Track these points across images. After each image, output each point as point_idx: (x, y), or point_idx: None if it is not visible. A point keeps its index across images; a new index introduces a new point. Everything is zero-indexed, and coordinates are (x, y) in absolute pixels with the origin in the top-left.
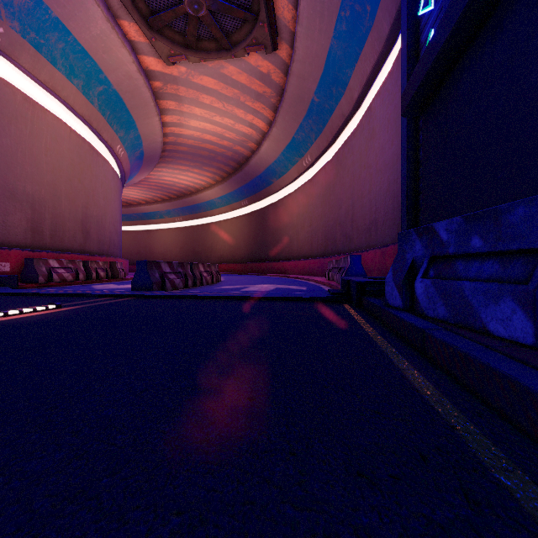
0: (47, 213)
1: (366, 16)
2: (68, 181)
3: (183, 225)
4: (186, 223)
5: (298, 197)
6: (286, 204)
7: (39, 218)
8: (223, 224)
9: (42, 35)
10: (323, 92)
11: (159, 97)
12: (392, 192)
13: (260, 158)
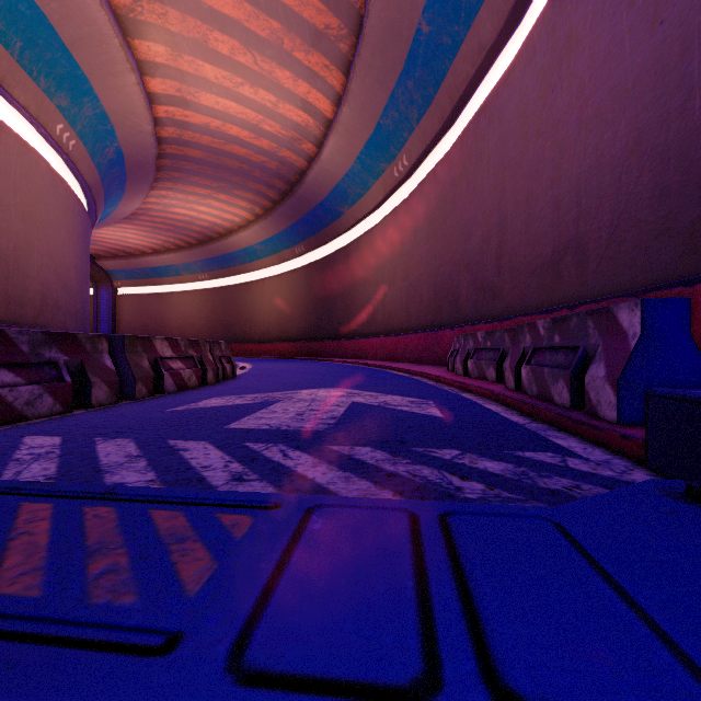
0: None
1: None
2: None
3: (210, 286)
4: (214, 282)
5: (383, 232)
6: (364, 247)
7: None
8: (268, 282)
9: None
10: (440, 4)
11: (130, 32)
12: (653, 152)
13: (321, 170)
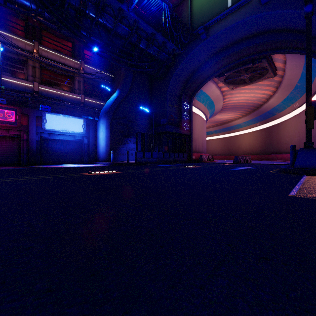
0: (197, 142)
1: (315, 67)
2: (200, 132)
3: (222, 137)
4: (224, 135)
5: (291, 121)
6: (284, 125)
7: (196, 144)
8: (245, 135)
9: (199, 97)
10: (301, 82)
11: (224, 96)
12: None
13: (268, 105)
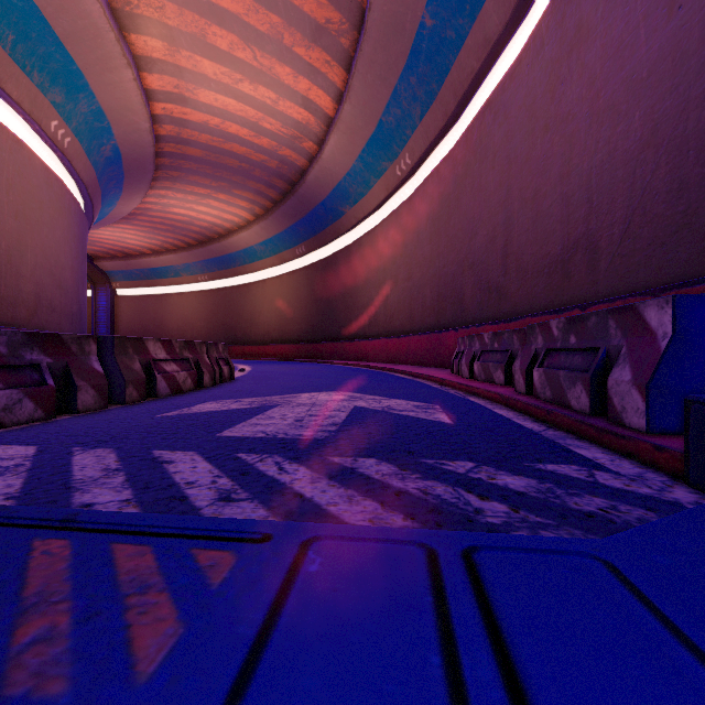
0: None
1: None
2: None
3: (210, 287)
4: (214, 283)
5: (385, 232)
6: (365, 247)
7: None
8: (268, 284)
9: None
10: None
11: (127, 26)
12: (670, 144)
13: (323, 169)
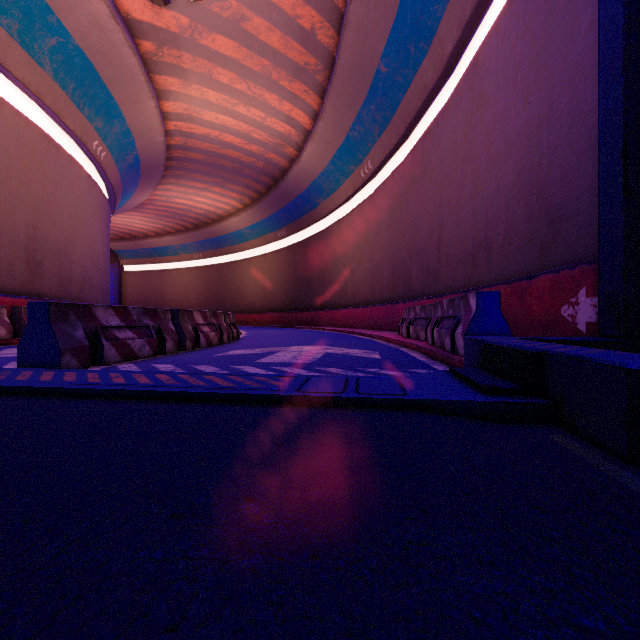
0: None
1: None
2: None
3: (204, 264)
4: (207, 261)
5: (353, 221)
6: (336, 233)
7: None
8: (254, 261)
9: None
10: (394, 54)
11: (153, 70)
12: (525, 188)
13: (301, 169)
